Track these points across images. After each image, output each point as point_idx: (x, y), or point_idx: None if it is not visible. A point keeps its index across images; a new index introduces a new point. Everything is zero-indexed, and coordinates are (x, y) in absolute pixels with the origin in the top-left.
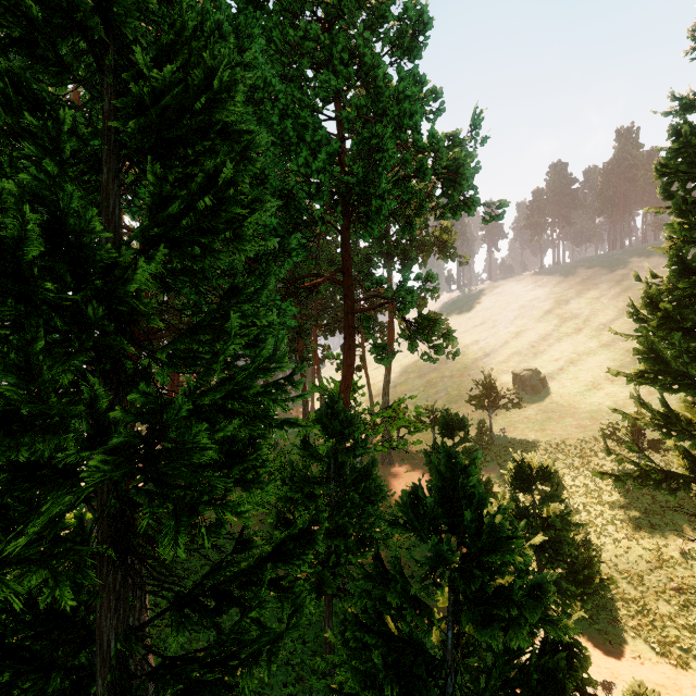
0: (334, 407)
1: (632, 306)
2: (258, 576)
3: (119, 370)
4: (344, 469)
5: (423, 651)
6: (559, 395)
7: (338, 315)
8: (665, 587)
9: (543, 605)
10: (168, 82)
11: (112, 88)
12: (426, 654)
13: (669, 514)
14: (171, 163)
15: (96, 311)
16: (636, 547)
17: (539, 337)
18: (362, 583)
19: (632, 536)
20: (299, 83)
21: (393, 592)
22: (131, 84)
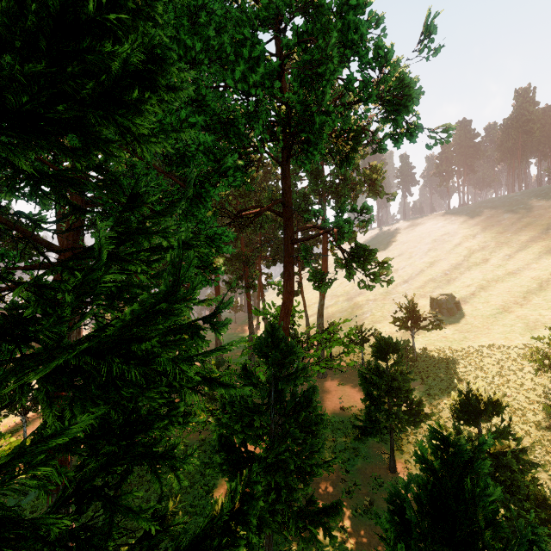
0: (274, 334)
1: None
2: None
3: None
4: (284, 394)
5: None
6: (473, 317)
7: (279, 248)
8: None
9: None
10: None
11: None
12: None
13: None
14: None
15: None
16: None
17: (451, 266)
18: None
19: None
20: None
21: None
22: None
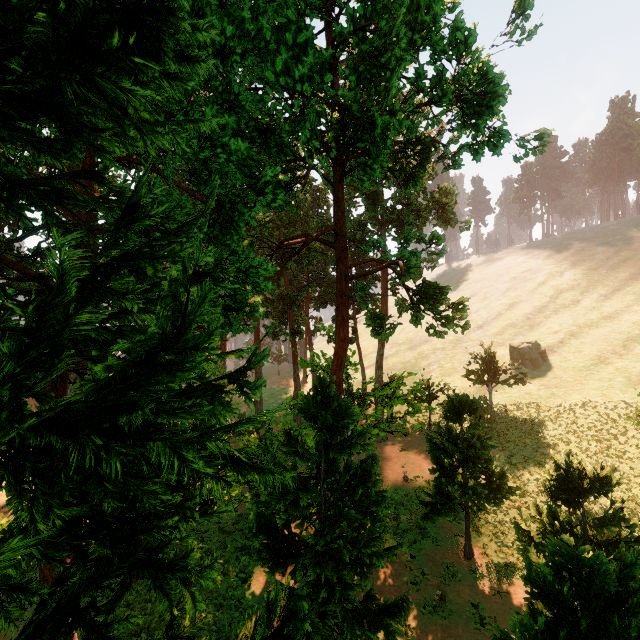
0: (324, 391)
1: None
2: None
3: None
4: (336, 464)
5: None
6: (562, 369)
7: (330, 287)
8: None
9: None
10: None
11: None
12: None
13: None
14: None
15: None
16: None
17: (535, 309)
18: None
19: None
20: None
21: None
22: None
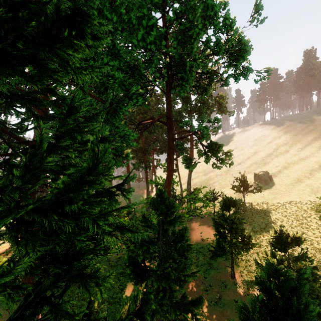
0: (162, 195)
1: None
2: None
3: None
4: (167, 232)
5: None
6: (280, 185)
7: (164, 144)
8: None
9: None
10: None
11: None
12: None
13: None
14: None
15: None
16: None
17: (266, 155)
18: None
19: None
20: None
21: None
22: None
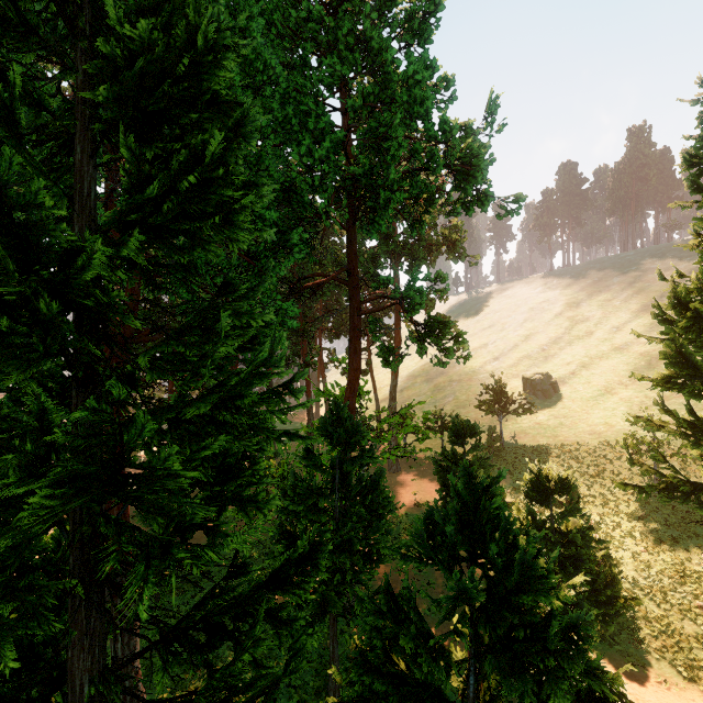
0: (339, 414)
1: (657, 306)
2: (254, 606)
3: (92, 376)
4: (349, 479)
5: (440, 698)
6: (571, 400)
7: (344, 318)
8: (690, 605)
9: (585, 655)
10: (145, 42)
11: (87, 57)
12: (444, 701)
13: (691, 526)
14: (154, 143)
15: (50, 306)
16: (657, 561)
17: (550, 340)
18: (371, 620)
19: (652, 549)
20: (302, 71)
21: (406, 633)
22: (100, 41)
